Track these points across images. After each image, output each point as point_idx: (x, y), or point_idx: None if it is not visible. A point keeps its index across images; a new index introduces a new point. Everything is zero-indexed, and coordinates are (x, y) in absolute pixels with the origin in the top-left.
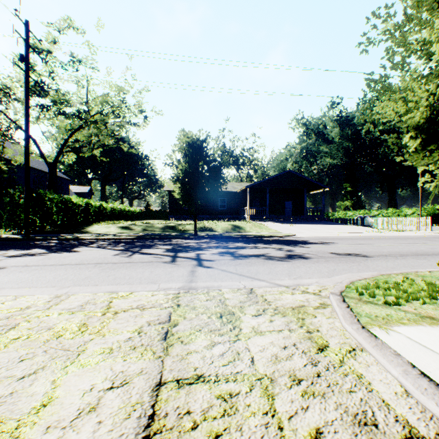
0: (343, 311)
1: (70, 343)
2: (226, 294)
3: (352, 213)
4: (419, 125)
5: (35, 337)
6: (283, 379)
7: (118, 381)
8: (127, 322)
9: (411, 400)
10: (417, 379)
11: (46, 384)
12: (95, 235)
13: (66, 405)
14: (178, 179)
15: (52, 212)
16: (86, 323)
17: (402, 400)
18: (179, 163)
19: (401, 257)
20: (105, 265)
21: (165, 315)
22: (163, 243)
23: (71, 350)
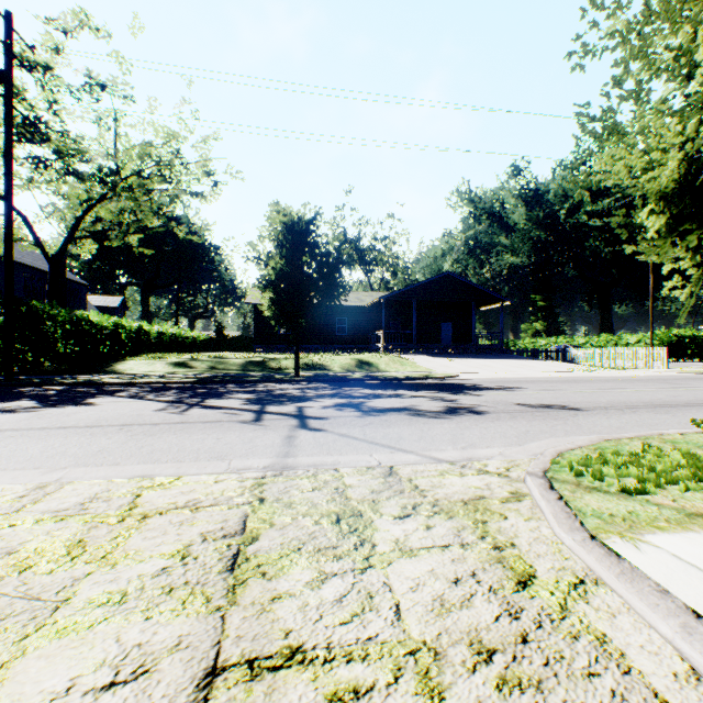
0: (553, 507)
1: (43, 584)
2: (347, 478)
3: (546, 342)
4: (666, 191)
5: None
6: (459, 651)
7: (127, 669)
8: (164, 535)
9: None
10: None
11: None
12: (128, 377)
13: None
14: (267, 284)
15: (55, 338)
16: (83, 539)
17: (690, 690)
18: (270, 258)
19: (630, 410)
20: (137, 428)
21: (236, 521)
22: (243, 390)
23: (43, 598)
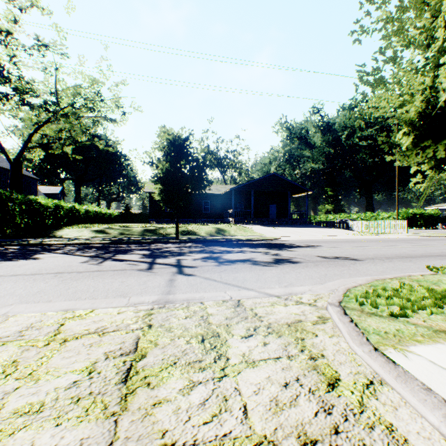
0: (347, 328)
1: None
2: (209, 308)
3: (333, 217)
4: (413, 121)
5: None
6: (290, 443)
7: None
8: (77, 355)
9: None
10: None
11: None
12: (64, 240)
13: None
14: (158, 179)
15: (14, 214)
16: (16, 360)
17: None
18: (159, 162)
19: (388, 260)
20: (67, 275)
21: (131, 342)
22: (141, 248)
23: None
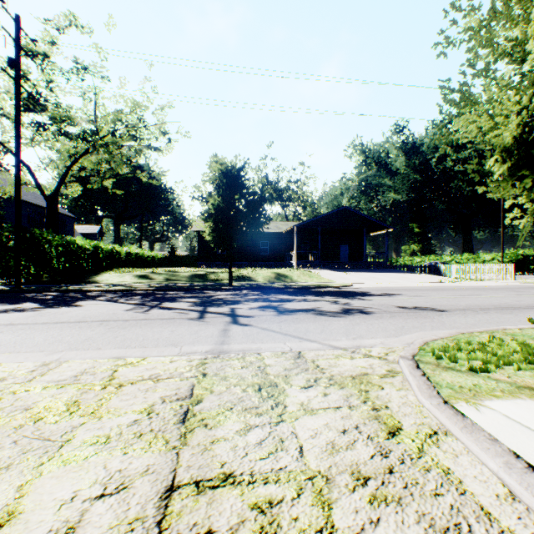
0: (418, 381)
1: (51, 430)
2: (266, 359)
3: (421, 259)
4: (508, 146)
5: (4, 422)
6: (343, 478)
7: (112, 486)
8: (135, 398)
9: (519, 507)
10: (525, 475)
11: (9, 492)
12: (105, 286)
13: (33, 525)
14: (208, 216)
15: (51, 257)
16: (78, 400)
17: (507, 506)
18: (210, 196)
19: (483, 311)
20: (113, 323)
21: (186, 389)
22: (190, 296)
23: (52, 439)
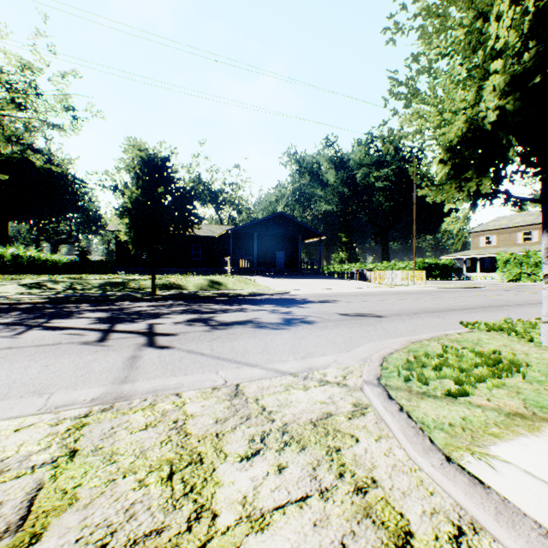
0: (399, 422)
1: None
2: (189, 405)
3: (348, 267)
4: (453, 145)
5: None
6: None
7: None
8: None
9: None
10: None
11: None
12: None
13: None
14: (124, 211)
15: None
16: None
17: None
18: (127, 187)
19: (415, 316)
20: None
21: (18, 502)
22: (96, 309)
23: None
